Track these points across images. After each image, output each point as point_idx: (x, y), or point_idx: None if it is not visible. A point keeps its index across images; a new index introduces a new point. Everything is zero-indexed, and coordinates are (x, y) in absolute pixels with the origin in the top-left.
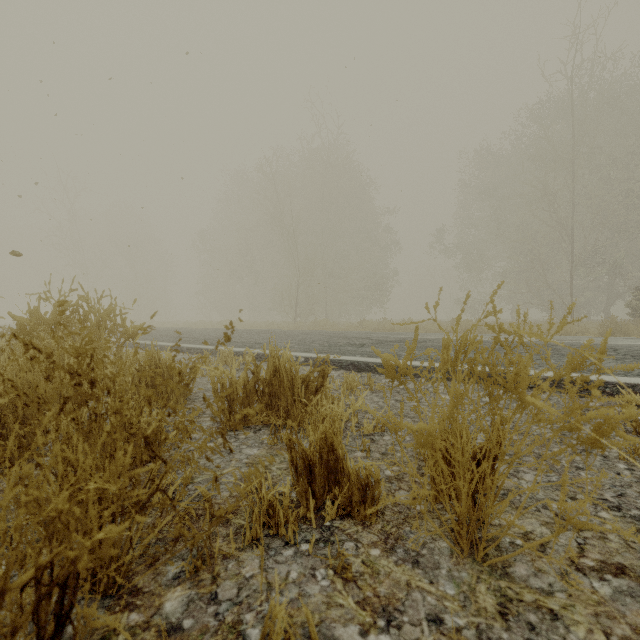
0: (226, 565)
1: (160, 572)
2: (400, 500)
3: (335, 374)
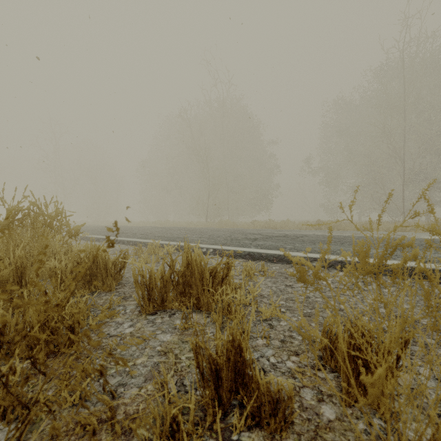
0: None
1: None
2: (306, 402)
3: (236, 262)
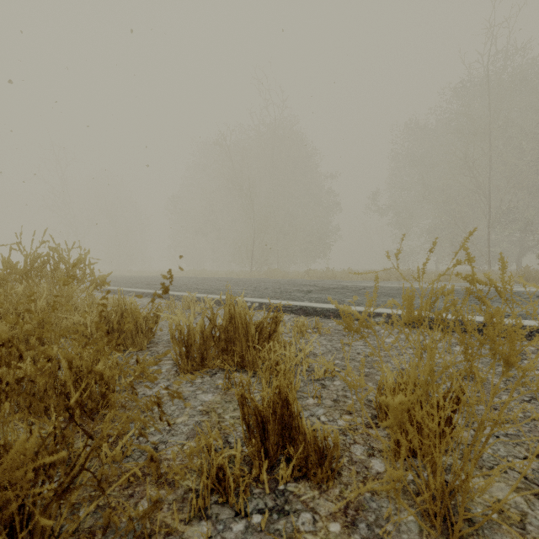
0: None
1: None
2: (356, 457)
3: (286, 318)
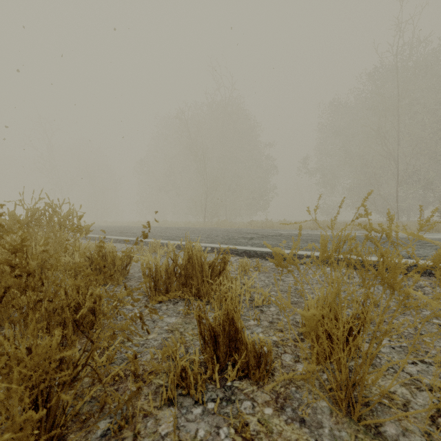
0: (146, 423)
1: (91, 430)
2: (286, 362)
3: (233, 259)
